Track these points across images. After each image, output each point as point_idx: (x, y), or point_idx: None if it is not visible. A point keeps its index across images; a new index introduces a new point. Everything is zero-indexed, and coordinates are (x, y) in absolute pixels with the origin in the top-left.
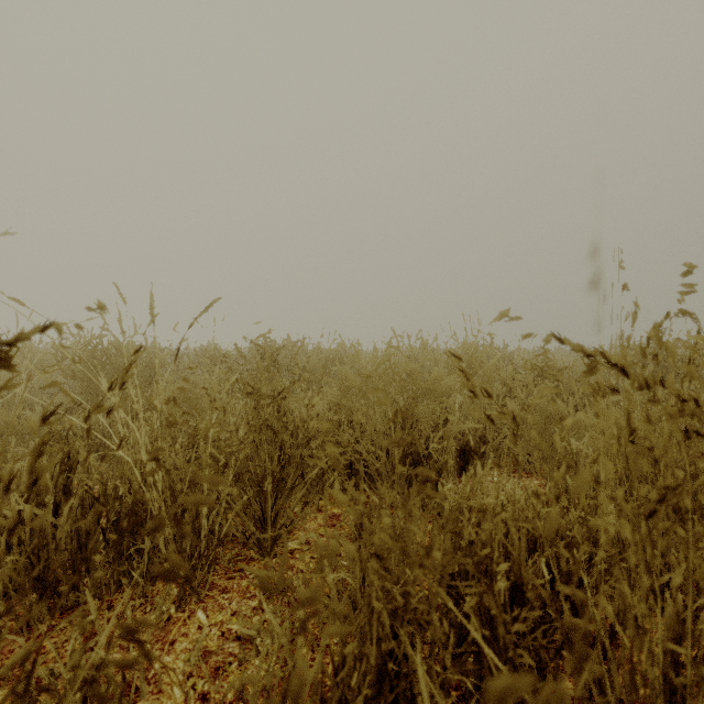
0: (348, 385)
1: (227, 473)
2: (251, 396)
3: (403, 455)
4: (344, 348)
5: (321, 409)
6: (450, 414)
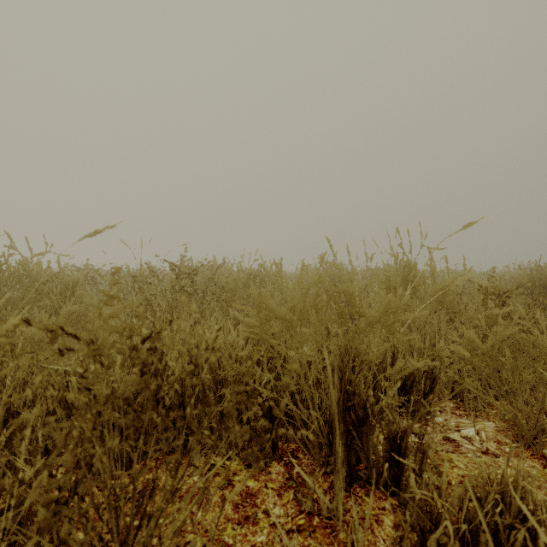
0: (267, 314)
1: (4, 525)
2: (87, 347)
3: (342, 410)
4: (265, 268)
5: (236, 340)
6: (397, 348)
